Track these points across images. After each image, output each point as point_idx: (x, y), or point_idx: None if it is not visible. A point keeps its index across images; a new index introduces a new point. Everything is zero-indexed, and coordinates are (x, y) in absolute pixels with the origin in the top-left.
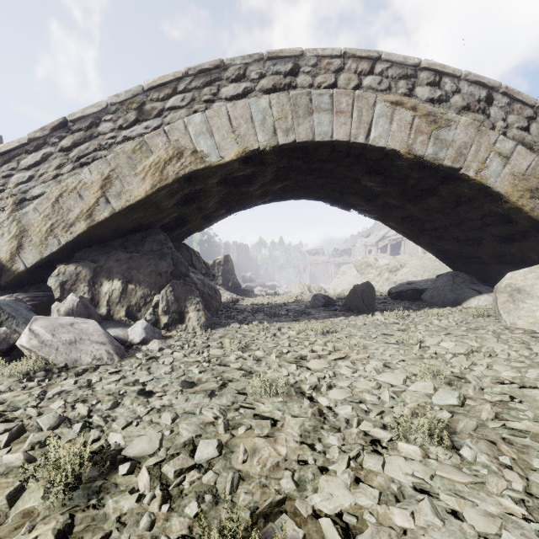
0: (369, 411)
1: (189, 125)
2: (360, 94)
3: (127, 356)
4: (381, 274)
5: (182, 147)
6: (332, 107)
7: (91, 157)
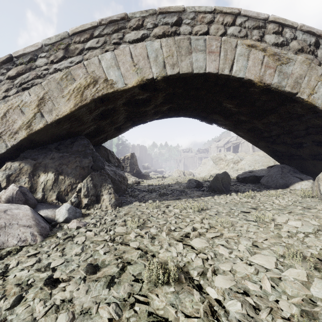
0: (257, 307)
1: (102, 60)
2: (226, 39)
3: (50, 235)
4: (228, 165)
5: (97, 77)
6: (205, 48)
7: (30, 84)
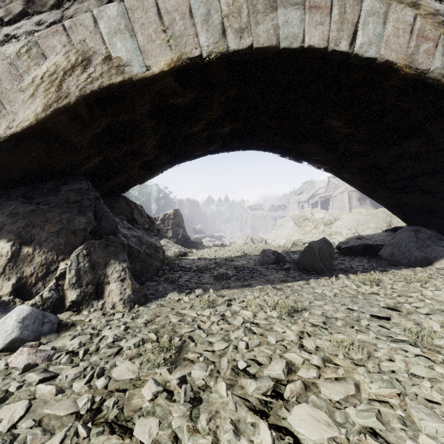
0: None
1: (99, 18)
2: None
3: None
4: (317, 227)
5: (89, 51)
6: None
7: None
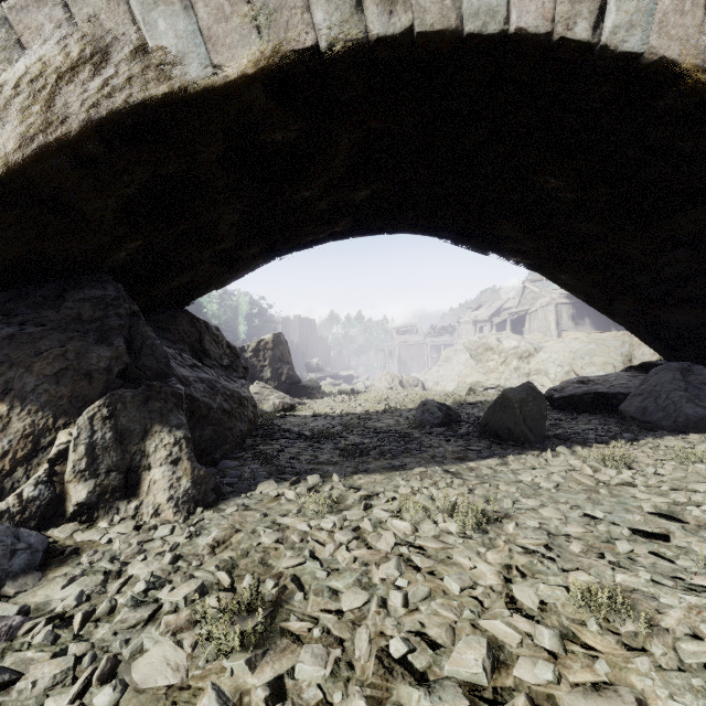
0: None
1: None
2: None
3: None
4: (507, 362)
5: (106, 36)
6: None
7: None
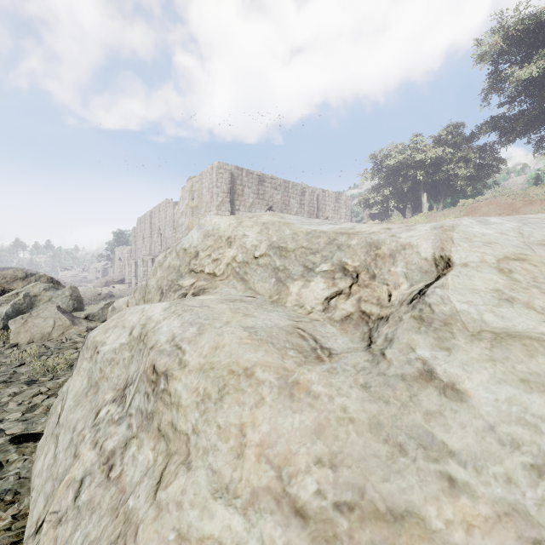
0: None
1: None
2: None
3: None
4: None
5: None
6: None
7: None
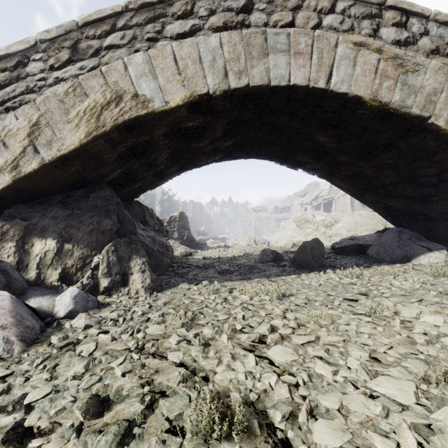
0: None
1: (129, 65)
2: (321, 34)
3: (38, 341)
4: (318, 229)
5: (121, 90)
6: (289, 47)
7: (18, 101)
